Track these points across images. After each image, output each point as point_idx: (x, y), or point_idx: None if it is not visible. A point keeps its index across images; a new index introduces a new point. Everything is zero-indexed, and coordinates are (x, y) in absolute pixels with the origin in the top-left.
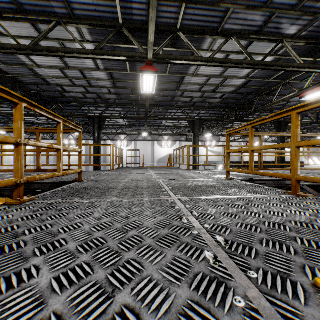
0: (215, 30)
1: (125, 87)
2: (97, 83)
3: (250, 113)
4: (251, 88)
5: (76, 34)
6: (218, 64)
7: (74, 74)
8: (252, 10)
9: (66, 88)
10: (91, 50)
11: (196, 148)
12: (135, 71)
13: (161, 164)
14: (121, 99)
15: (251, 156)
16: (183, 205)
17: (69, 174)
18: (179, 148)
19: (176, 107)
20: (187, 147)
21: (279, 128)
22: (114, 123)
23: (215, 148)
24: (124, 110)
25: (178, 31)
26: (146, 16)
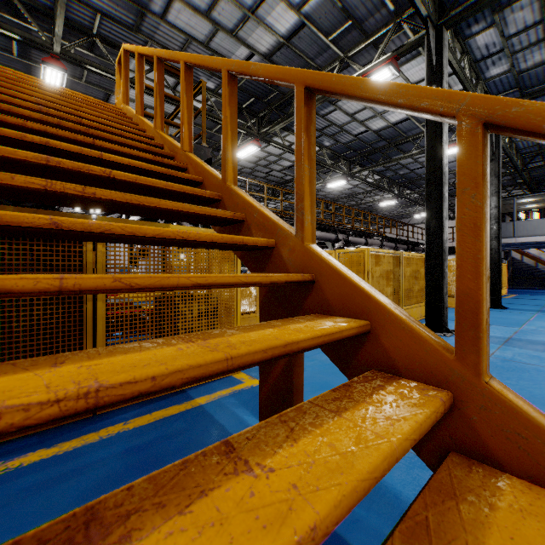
0: None
1: None
2: None
3: None
4: None
5: None
6: None
7: None
8: None
9: None
10: None
11: None
12: (28, 59)
13: None
14: None
15: None
16: None
17: None
18: None
19: None
20: None
21: None
22: None
23: None
24: None
25: (94, 37)
26: (52, 3)
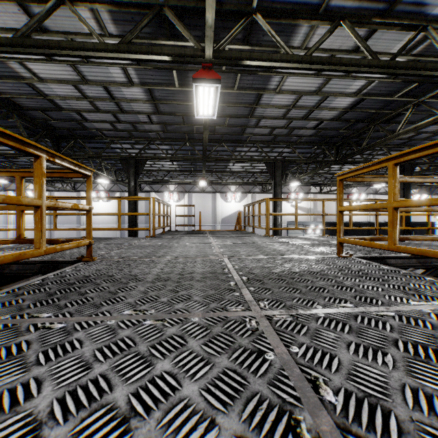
0: (314, 10)
1: (172, 113)
2: (131, 107)
3: (360, 150)
4: (363, 111)
5: (92, 23)
6: (319, 67)
7: (96, 93)
8: None
9: (86, 115)
10: (113, 45)
11: (278, 202)
12: (186, 86)
13: (226, 226)
14: (168, 131)
15: (394, 218)
16: (283, 343)
17: (62, 250)
18: (253, 203)
19: (248, 142)
20: (265, 201)
21: (401, 173)
22: (159, 168)
23: (302, 203)
24: (172, 148)
25: (254, 12)
26: None
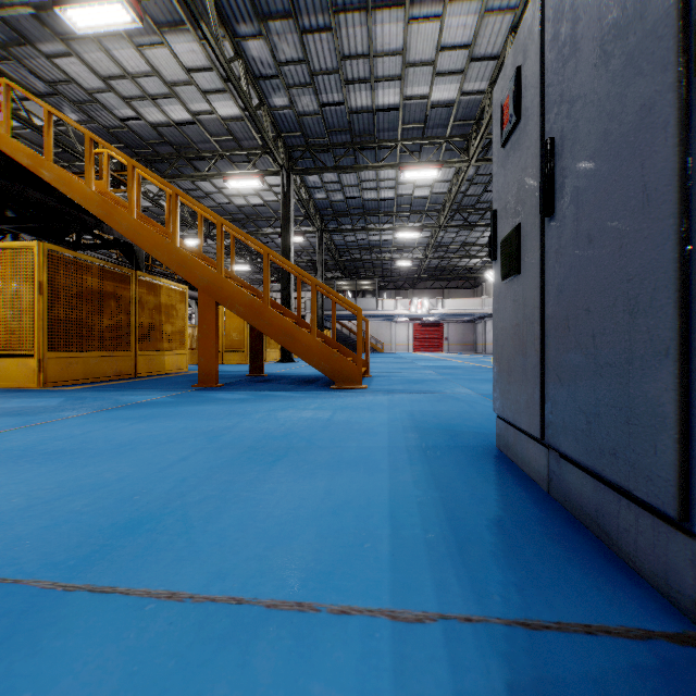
0: None
1: None
2: None
3: None
4: None
5: None
6: None
7: None
8: (37, 77)
9: None
10: None
11: None
12: None
13: None
14: None
15: None
16: None
17: None
18: None
19: None
20: None
21: None
22: None
23: None
24: None
25: None
26: None
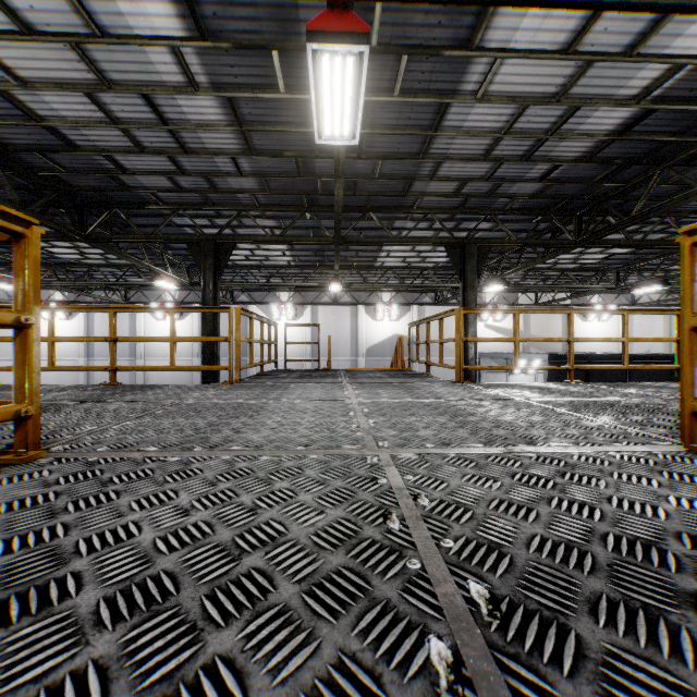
0: None
1: (277, 152)
2: (200, 141)
3: (628, 219)
4: (644, 140)
5: None
6: None
7: (132, 111)
8: None
9: (122, 161)
10: None
11: (470, 319)
12: (300, 90)
13: (375, 360)
14: (271, 190)
15: None
16: None
17: None
18: (428, 318)
19: (416, 211)
20: (455, 314)
21: None
22: (261, 262)
23: (504, 322)
24: (281, 224)
25: None
26: None
